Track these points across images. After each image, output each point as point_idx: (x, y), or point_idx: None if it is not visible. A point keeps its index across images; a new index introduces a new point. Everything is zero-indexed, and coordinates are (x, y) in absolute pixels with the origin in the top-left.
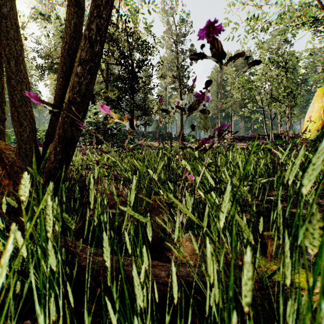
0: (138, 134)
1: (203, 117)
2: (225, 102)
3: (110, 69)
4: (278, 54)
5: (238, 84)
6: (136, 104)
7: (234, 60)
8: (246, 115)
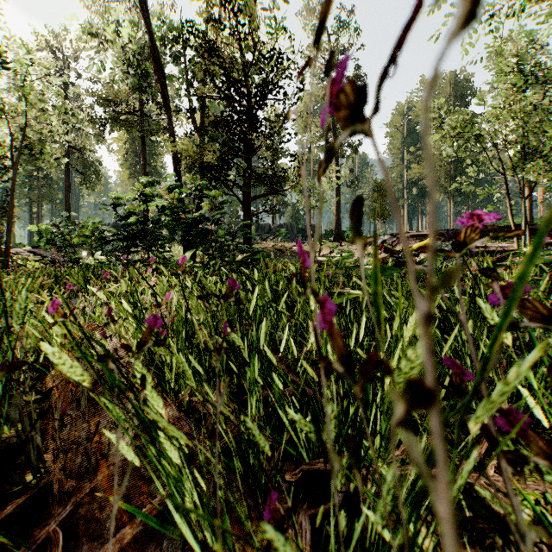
0: (262, 229)
1: (378, 197)
2: (418, 168)
3: (206, 107)
4: (540, 64)
5: (453, 130)
6: (255, 173)
7: (434, 91)
8: (458, 191)
